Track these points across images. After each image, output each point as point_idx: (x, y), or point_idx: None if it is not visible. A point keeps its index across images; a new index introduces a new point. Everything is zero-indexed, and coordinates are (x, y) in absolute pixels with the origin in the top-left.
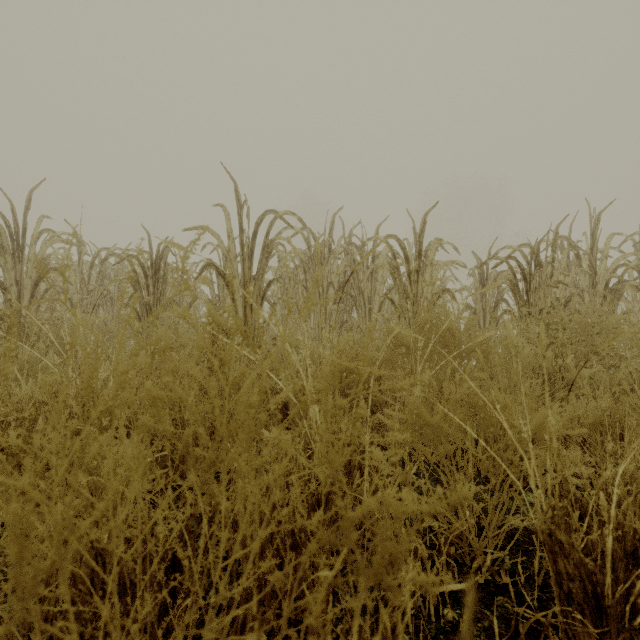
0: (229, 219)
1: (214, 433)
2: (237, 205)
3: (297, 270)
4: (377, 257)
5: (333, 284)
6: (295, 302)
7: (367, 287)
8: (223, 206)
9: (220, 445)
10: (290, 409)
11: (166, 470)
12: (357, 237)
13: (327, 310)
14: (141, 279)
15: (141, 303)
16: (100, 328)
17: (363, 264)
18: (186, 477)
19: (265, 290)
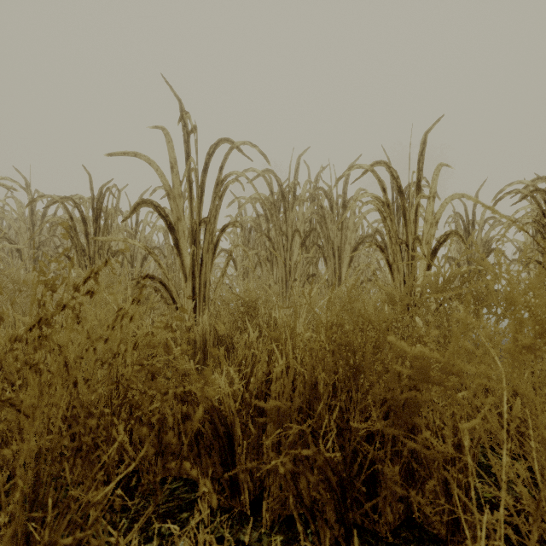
0: (172, 147)
1: None
2: (183, 130)
3: (258, 218)
4: (347, 203)
5: (299, 231)
6: (256, 253)
7: (336, 236)
8: (164, 130)
9: None
10: (237, 442)
11: None
12: (324, 182)
13: (292, 261)
14: (82, 226)
15: (78, 253)
16: (16, 282)
17: (332, 210)
18: None
19: (218, 236)
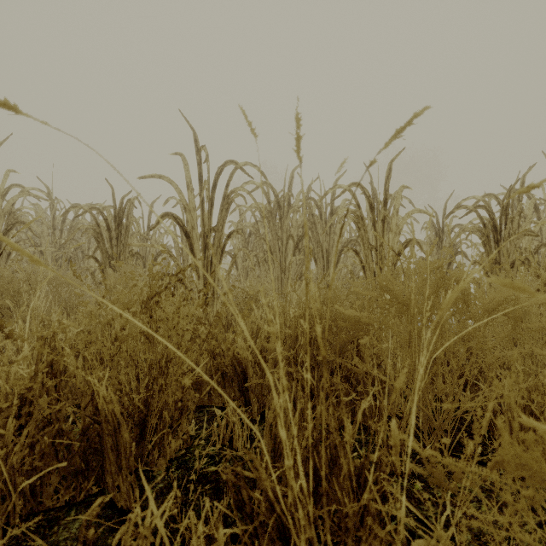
0: (188, 169)
1: (148, 418)
2: (196, 155)
3: (257, 224)
4: (335, 211)
5: (293, 236)
6: (255, 255)
7: (325, 240)
8: (182, 155)
9: (153, 438)
10: (249, 376)
11: (36, 519)
12: (315, 192)
13: (286, 262)
14: (105, 232)
15: (104, 255)
16: (58, 280)
17: (321, 218)
18: (106, 483)
19: (225, 241)
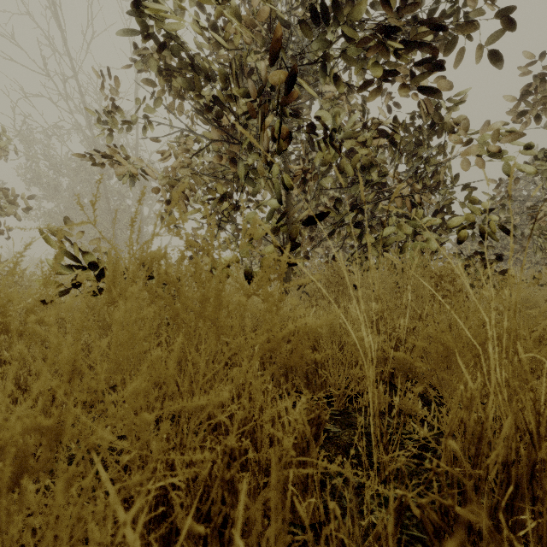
0: None
1: None
2: None
3: None
4: None
5: None
6: None
7: None
8: None
9: None
10: None
11: None
12: None
13: None
14: None
15: None
16: None
17: None
18: None
19: None
